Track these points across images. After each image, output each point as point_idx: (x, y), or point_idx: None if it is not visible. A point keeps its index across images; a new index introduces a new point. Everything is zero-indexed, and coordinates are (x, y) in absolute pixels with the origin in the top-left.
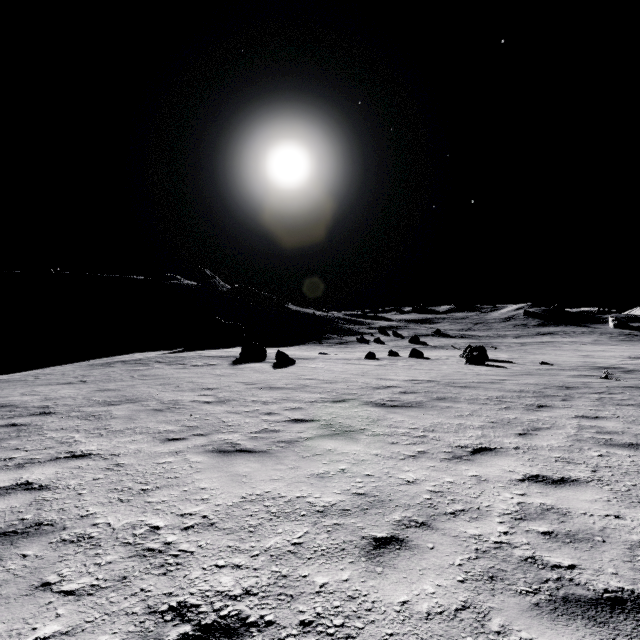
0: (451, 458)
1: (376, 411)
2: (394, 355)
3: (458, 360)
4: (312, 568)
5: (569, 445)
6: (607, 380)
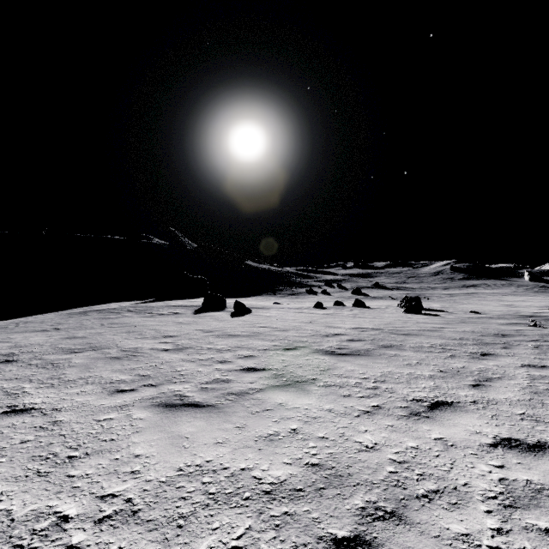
0: (409, 415)
1: (326, 359)
2: (339, 305)
3: (396, 309)
4: None
5: (528, 399)
6: (537, 328)
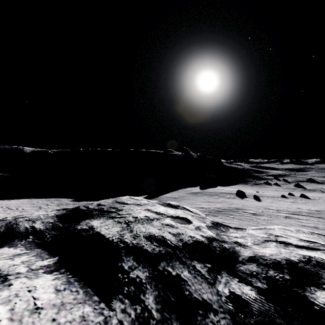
0: None
1: (306, 217)
2: (291, 195)
3: (324, 200)
4: (313, 229)
5: None
6: None
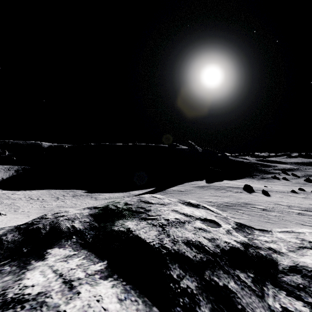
0: None
1: None
2: (301, 190)
3: None
4: None
5: None
6: None
